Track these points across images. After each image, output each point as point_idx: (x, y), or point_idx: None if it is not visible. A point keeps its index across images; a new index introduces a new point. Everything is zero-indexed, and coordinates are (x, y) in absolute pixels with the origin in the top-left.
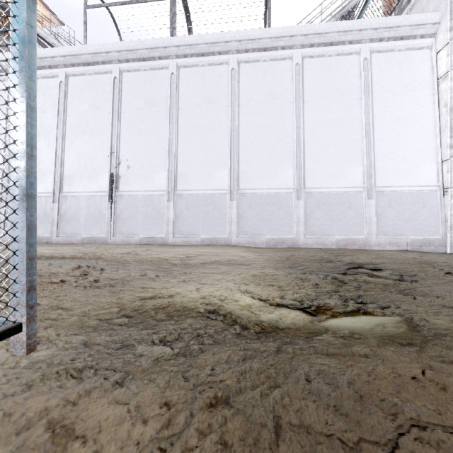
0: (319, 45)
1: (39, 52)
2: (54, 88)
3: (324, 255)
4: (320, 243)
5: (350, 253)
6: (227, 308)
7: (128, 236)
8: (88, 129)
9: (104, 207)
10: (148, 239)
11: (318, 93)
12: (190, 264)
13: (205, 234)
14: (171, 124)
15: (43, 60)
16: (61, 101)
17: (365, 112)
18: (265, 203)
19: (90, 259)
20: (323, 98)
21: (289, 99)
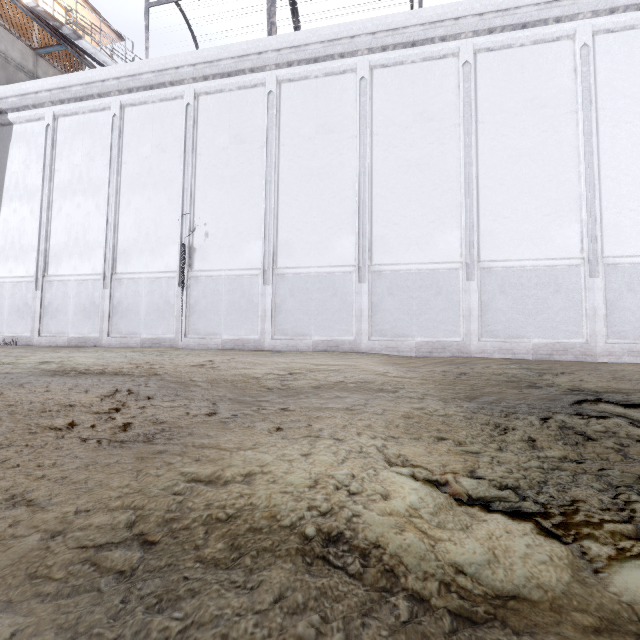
0: (503, 29)
1: (86, 75)
2: (105, 125)
3: (518, 372)
4: (507, 350)
5: (561, 368)
6: (368, 523)
7: (206, 336)
8: (150, 181)
9: (172, 295)
10: (234, 342)
11: (502, 106)
12: (294, 388)
13: (320, 335)
14: (269, 168)
15: (90, 86)
16: (114, 143)
17: (584, 134)
18: (414, 286)
19: (139, 376)
20: (511, 115)
21: (452, 120)
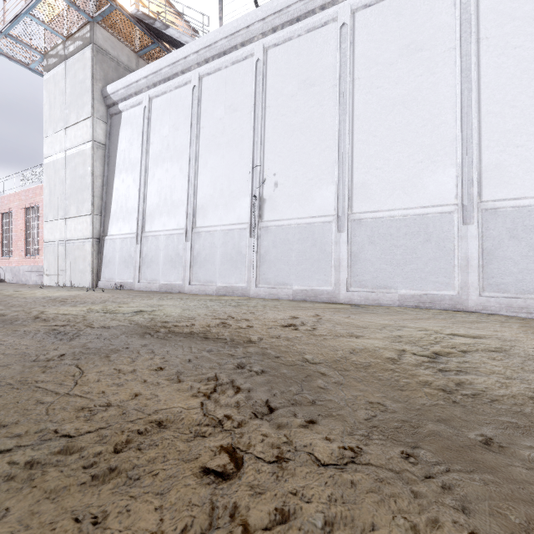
0: None
1: (172, 56)
2: (186, 97)
3: None
4: None
5: None
6: None
7: (276, 286)
8: (224, 140)
9: (244, 245)
10: (305, 293)
11: None
12: (495, 399)
13: (408, 288)
14: (342, 106)
15: (176, 65)
16: (194, 111)
17: None
18: None
19: (233, 344)
20: None
21: None
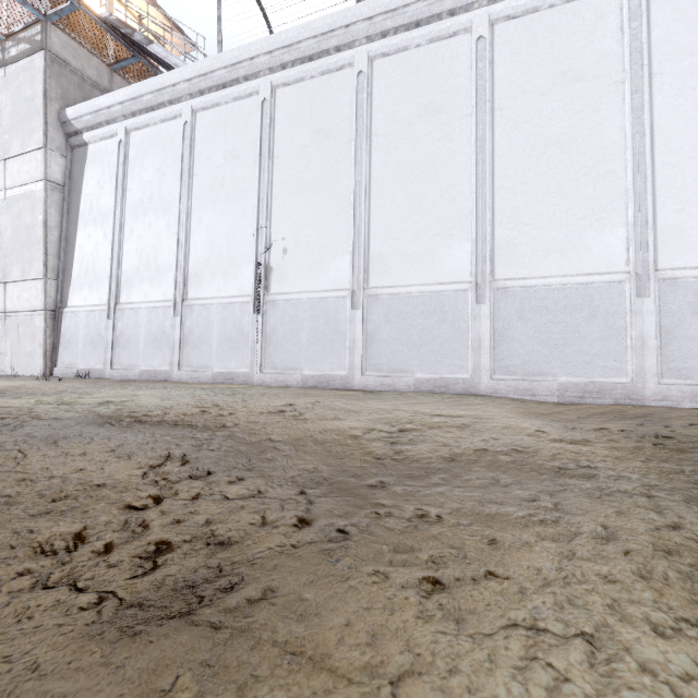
0: None
1: (156, 81)
2: (176, 134)
3: None
4: None
5: None
6: None
7: (284, 371)
8: (223, 193)
9: (246, 322)
10: (317, 378)
11: (692, 47)
12: (415, 460)
13: (424, 371)
14: (358, 165)
15: (161, 93)
16: (185, 154)
17: None
18: (556, 307)
19: (203, 429)
20: None
21: (612, 76)
